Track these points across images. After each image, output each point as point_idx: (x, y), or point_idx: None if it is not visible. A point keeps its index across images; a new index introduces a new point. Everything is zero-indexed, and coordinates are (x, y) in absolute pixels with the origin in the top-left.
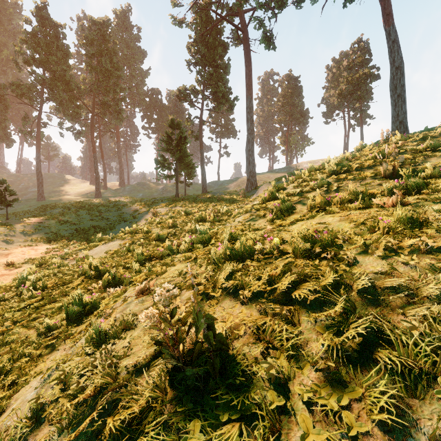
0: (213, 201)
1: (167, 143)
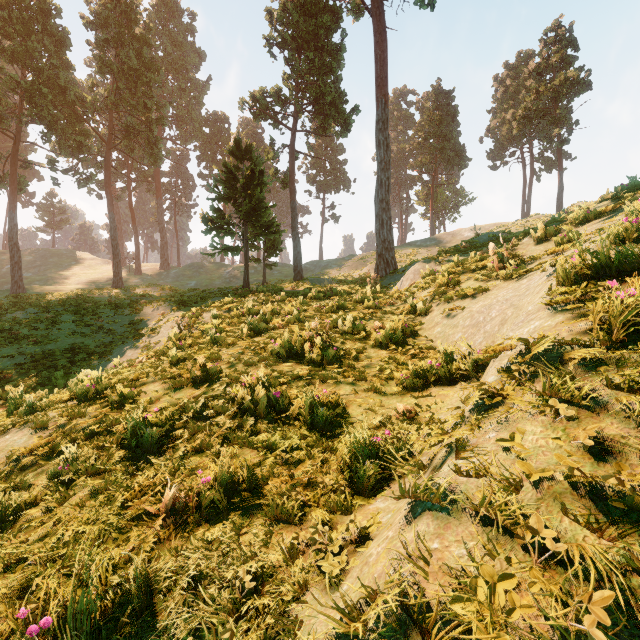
0: (317, 297)
1: (227, 186)
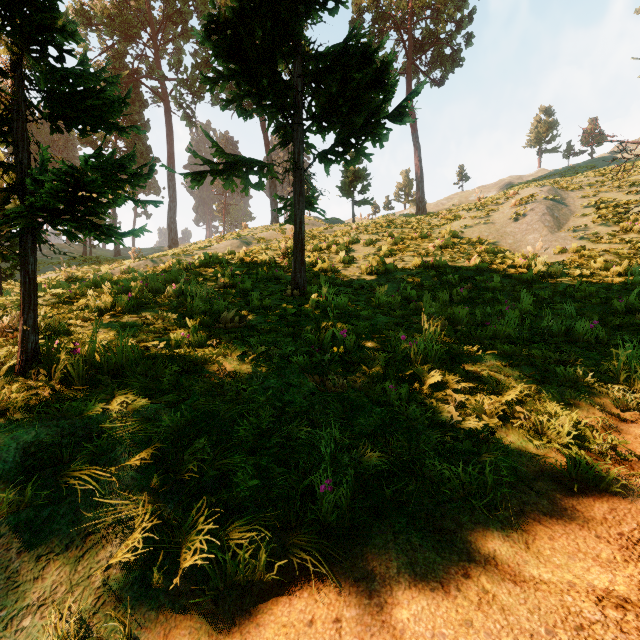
0: None
1: None
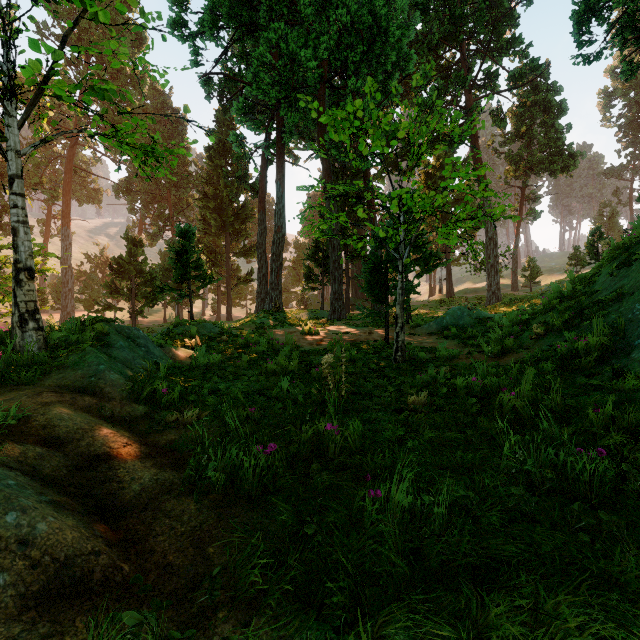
0: None
1: (598, 219)
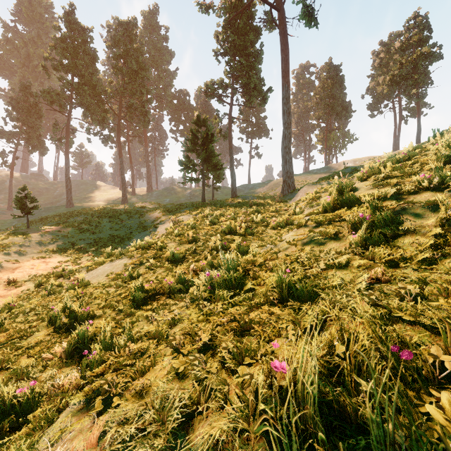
0: (244, 207)
1: (192, 143)
